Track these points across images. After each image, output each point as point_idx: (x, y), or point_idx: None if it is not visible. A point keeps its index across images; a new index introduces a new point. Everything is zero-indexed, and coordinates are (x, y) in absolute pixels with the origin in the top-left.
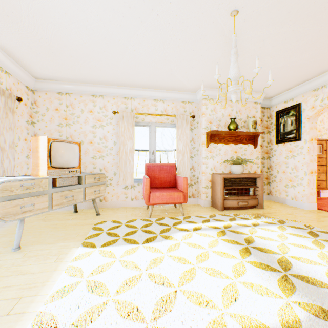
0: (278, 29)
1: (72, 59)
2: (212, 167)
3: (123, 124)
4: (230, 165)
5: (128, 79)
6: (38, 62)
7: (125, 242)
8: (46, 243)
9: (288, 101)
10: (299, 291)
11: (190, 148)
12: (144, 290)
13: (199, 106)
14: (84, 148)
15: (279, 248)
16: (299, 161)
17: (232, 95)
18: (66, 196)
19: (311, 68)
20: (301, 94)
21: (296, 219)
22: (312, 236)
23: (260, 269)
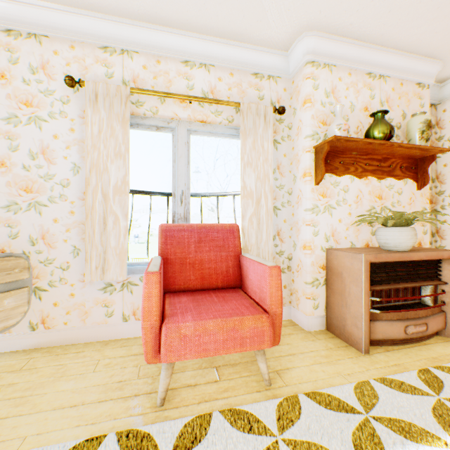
0: None
1: None
2: (328, 232)
3: (96, 115)
4: (379, 229)
5: None
6: None
7: None
8: None
9: None
10: None
11: (273, 187)
12: None
13: (294, 86)
14: None
15: None
16: None
17: None
18: None
19: None
20: None
21: None
22: None
23: None
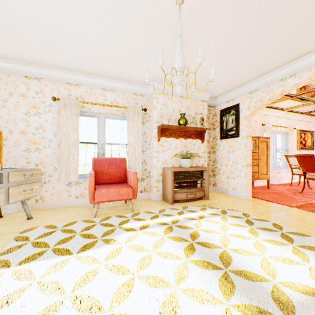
0: (221, 28)
1: None
2: (163, 161)
3: (65, 112)
4: (180, 159)
5: (71, 62)
6: None
7: (55, 253)
8: None
9: (230, 101)
10: (238, 289)
11: (142, 141)
12: None
13: (151, 99)
14: (14, 139)
15: (221, 240)
16: (238, 155)
17: (177, 86)
18: None
19: (247, 72)
20: (239, 96)
21: (236, 208)
22: (249, 224)
23: (202, 269)
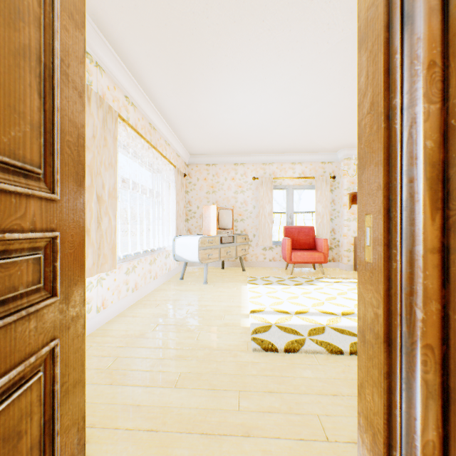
0: None
1: (227, 141)
2: (355, 229)
3: (262, 189)
4: None
5: (269, 148)
6: (200, 145)
7: (279, 285)
8: (221, 282)
9: None
10: None
11: (330, 210)
12: (303, 301)
13: (340, 166)
14: None
15: None
16: None
17: None
18: (227, 251)
19: None
20: None
21: None
22: None
23: None
